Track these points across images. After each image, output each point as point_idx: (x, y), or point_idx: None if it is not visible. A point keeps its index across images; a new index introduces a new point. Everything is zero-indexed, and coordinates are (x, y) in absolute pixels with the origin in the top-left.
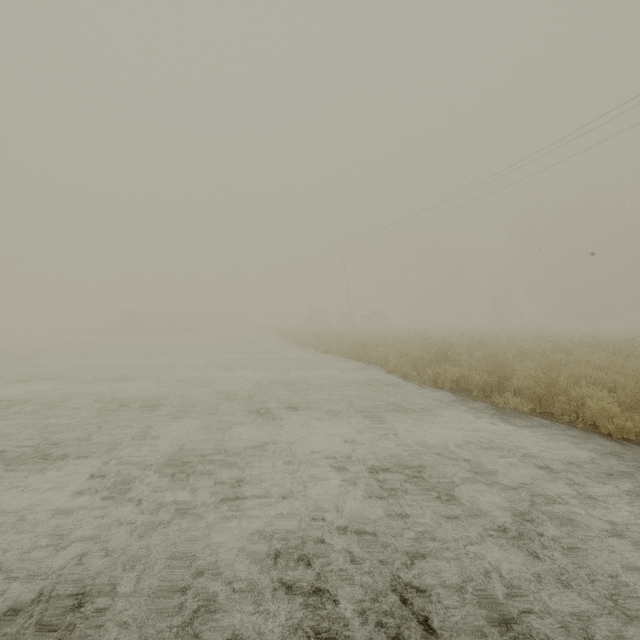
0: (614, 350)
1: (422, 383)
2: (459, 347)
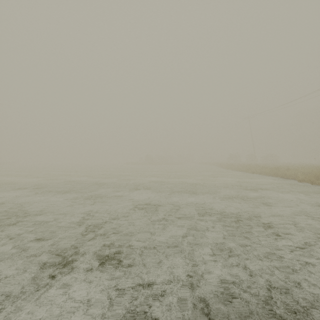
0: None
1: None
2: None
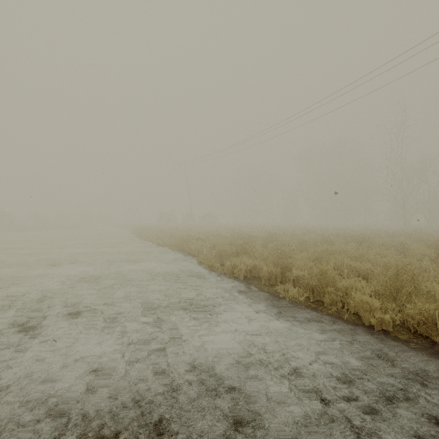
0: (360, 240)
1: (223, 273)
2: (259, 240)
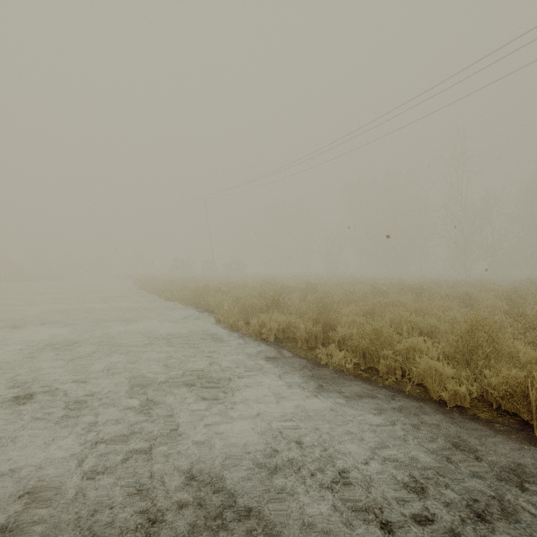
0: (418, 291)
1: (248, 334)
2: (296, 291)
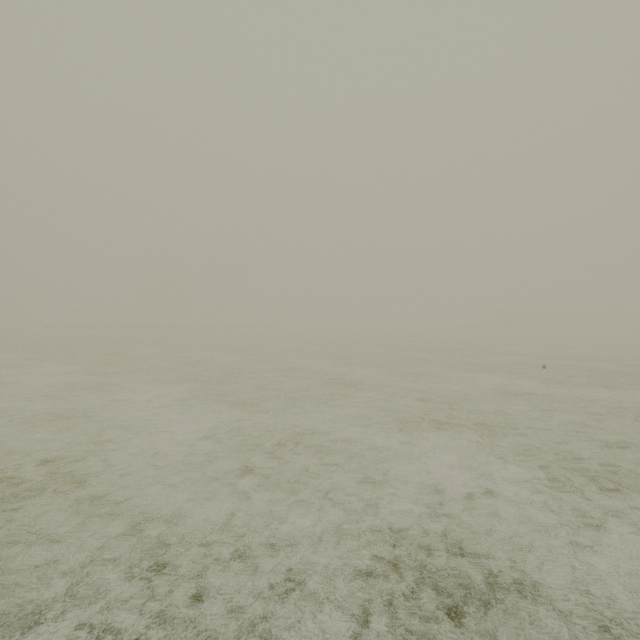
0: None
1: None
2: None
